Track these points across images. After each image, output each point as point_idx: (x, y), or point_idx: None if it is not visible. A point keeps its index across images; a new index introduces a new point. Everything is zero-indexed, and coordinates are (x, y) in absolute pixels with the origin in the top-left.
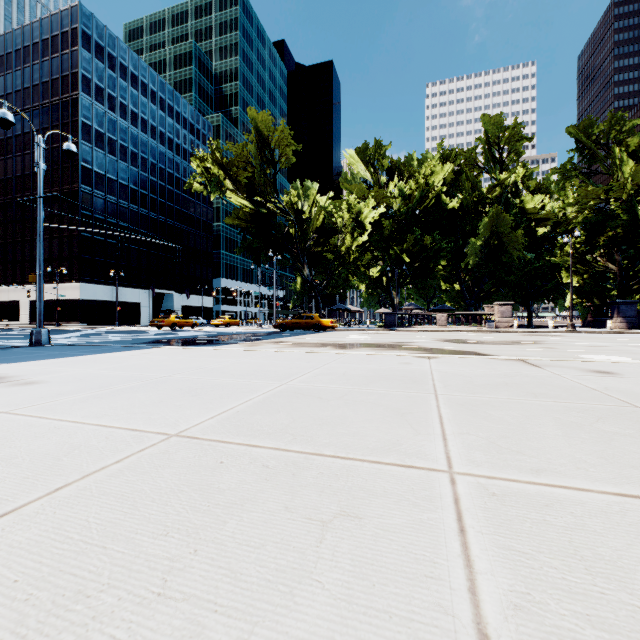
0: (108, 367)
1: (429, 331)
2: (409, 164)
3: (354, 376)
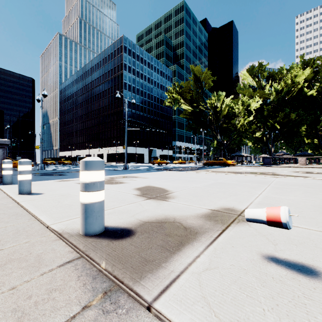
0: (158, 175)
1: (291, 167)
2: (280, 72)
3: (240, 180)
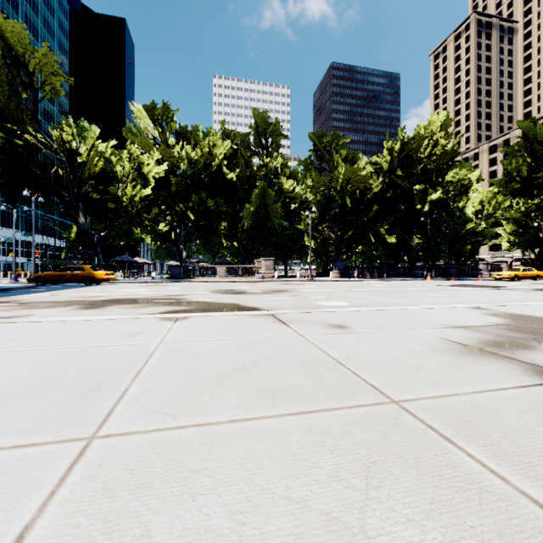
0: None
1: (210, 282)
2: (196, 133)
3: None
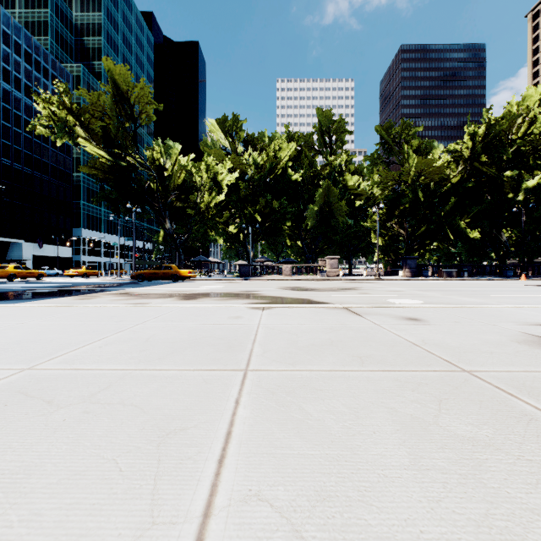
0: None
1: (276, 280)
2: (262, 139)
3: (158, 343)
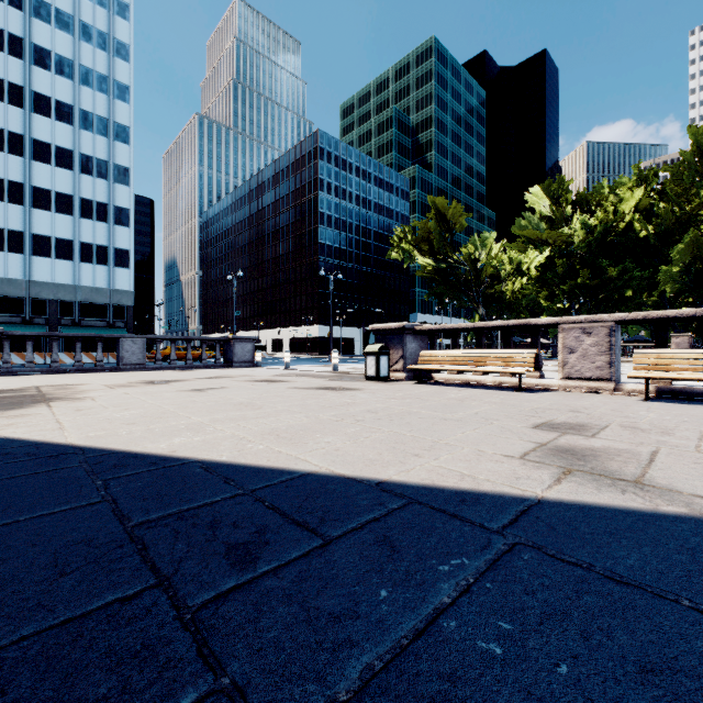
0: None
1: None
2: (599, 191)
3: None
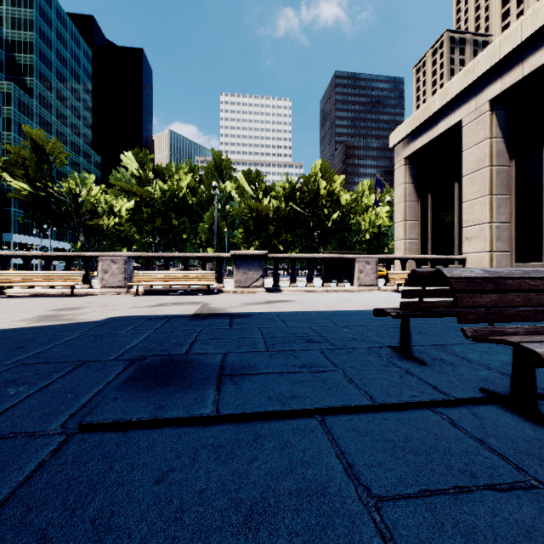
0: None
1: None
2: (170, 169)
3: None
